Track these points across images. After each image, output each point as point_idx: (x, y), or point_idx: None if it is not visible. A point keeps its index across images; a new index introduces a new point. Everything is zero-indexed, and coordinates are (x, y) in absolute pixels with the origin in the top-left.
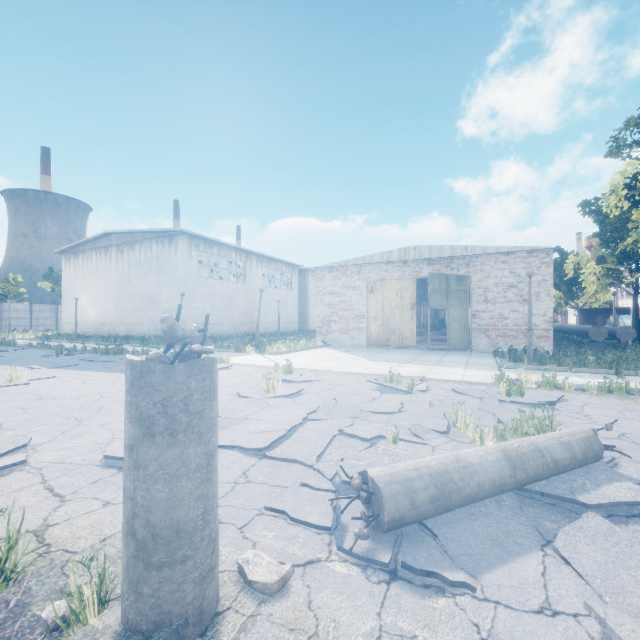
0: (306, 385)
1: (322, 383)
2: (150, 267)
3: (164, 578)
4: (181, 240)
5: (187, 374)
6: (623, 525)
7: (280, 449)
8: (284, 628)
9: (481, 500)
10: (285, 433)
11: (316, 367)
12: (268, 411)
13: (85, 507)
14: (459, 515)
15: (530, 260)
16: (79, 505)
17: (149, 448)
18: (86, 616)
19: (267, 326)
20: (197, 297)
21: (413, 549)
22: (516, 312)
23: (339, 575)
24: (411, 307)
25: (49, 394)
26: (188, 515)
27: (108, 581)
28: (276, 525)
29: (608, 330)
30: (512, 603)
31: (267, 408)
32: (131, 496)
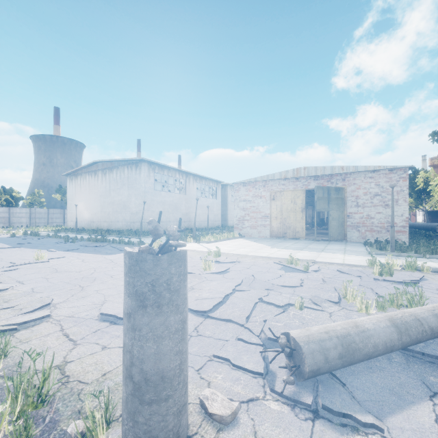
0: (231, 265)
1: (242, 264)
2: (123, 184)
3: (153, 411)
4: (143, 166)
5: (169, 262)
6: None
7: (219, 312)
8: None
9: (375, 357)
10: (221, 300)
11: (236, 252)
12: (207, 283)
13: (90, 349)
14: (360, 368)
15: (391, 176)
16: (86, 348)
17: (142, 316)
18: (97, 433)
19: (200, 223)
20: (154, 204)
21: (329, 394)
22: (380, 213)
23: (274, 412)
24: (302, 210)
25: (62, 269)
26: (169, 365)
27: (109, 406)
28: (223, 369)
29: None
30: None
31: (206, 281)
32: (129, 350)
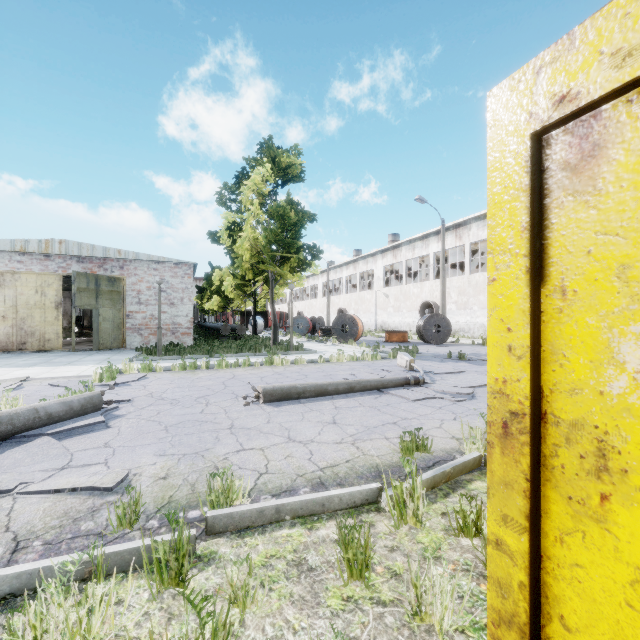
0: None
1: None
2: None
3: None
4: None
5: None
6: (69, 438)
7: None
8: None
9: None
10: None
11: None
12: None
13: None
14: None
15: (177, 270)
16: None
17: None
18: None
19: None
20: None
21: None
22: (166, 313)
23: None
24: (56, 306)
25: None
26: None
27: None
28: None
29: (234, 327)
30: None
31: None
32: None
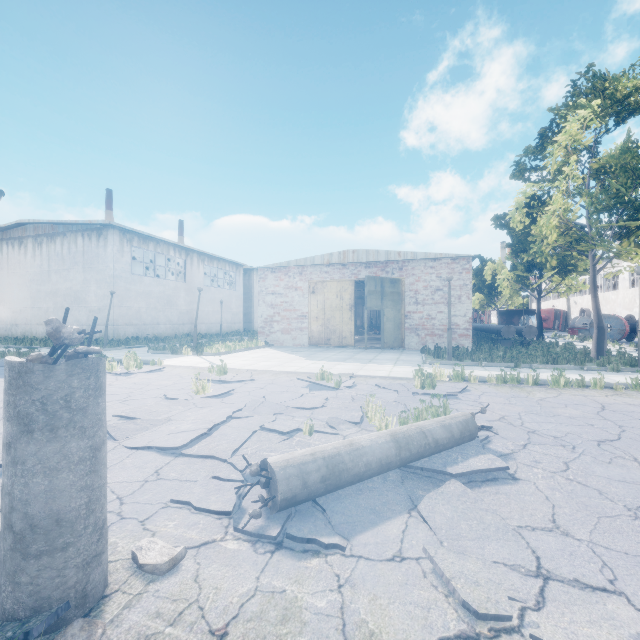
0: (239, 385)
1: (255, 382)
2: (74, 262)
3: (43, 566)
4: (111, 234)
5: (69, 373)
6: (477, 488)
7: (198, 447)
8: (168, 600)
9: (370, 477)
10: (205, 431)
11: (253, 367)
12: (194, 411)
13: None
14: (349, 491)
15: (453, 266)
16: None
17: (27, 444)
18: None
19: (209, 326)
20: (130, 296)
21: (301, 522)
22: (442, 313)
23: (230, 551)
24: (350, 308)
25: None
26: (70, 505)
27: None
28: (179, 515)
29: (517, 329)
30: (372, 556)
31: (193, 409)
32: (9, 491)
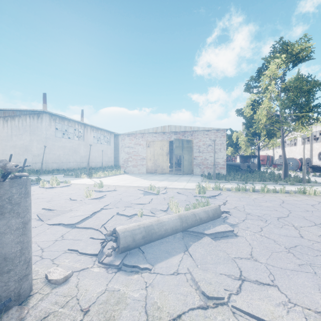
0: (108, 193)
1: (117, 191)
2: (25, 130)
3: None
4: (45, 116)
5: (10, 186)
6: (218, 240)
7: (84, 223)
8: (61, 296)
9: (167, 236)
10: (89, 216)
11: (117, 184)
12: (84, 206)
13: None
14: (156, 243)
15: (217, 134)
16: None
17: None
18: None
19: (96, 163)
20: (55, 148)
21: (131, 258)
22: (211, 157)
23: (95, 272)
24: (167, 154)
25: None
26: (11, 250)
27: None
28: (71, 256)
29: (248, 165)
30: (163, 272)
31: (84, 205)
32: None
